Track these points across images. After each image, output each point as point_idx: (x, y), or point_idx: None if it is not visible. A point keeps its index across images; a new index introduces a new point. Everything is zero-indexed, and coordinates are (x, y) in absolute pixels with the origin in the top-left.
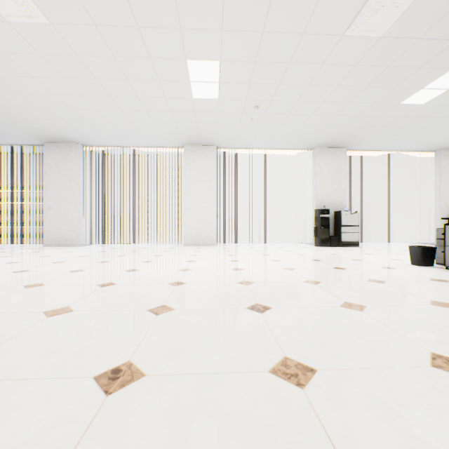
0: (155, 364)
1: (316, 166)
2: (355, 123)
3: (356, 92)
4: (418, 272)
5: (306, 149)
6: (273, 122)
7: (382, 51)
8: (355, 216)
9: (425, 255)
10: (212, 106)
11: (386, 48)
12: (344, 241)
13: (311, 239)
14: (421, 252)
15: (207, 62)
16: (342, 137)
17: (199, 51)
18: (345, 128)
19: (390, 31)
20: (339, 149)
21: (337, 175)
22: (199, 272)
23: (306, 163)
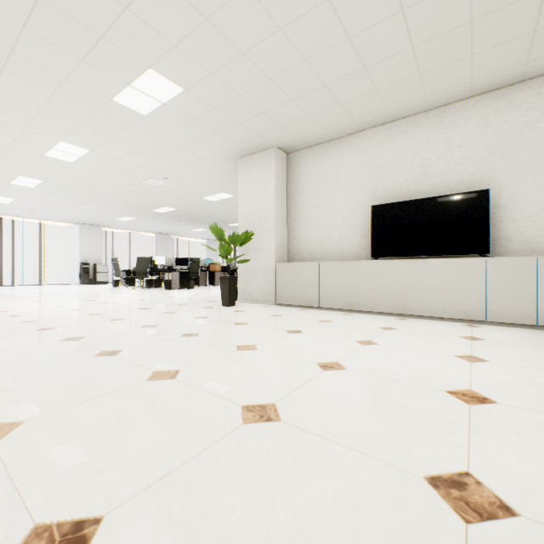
0: (18, 295)
1: (82, 235)
2: (100, 220)
3: (92, 214)
4: (108, 288)
5: (75, 223)
6: (47, 213)
7: (95, 210)
8: (106, 267)
9: (116, 283)
10: (3, 204)
11: (96, 210)
12: (99, 281)
13: (79, 281)
14: (115, 281)
15: (8, 198)
16: (97, 223)
17: (5, 196)
18: (96, 221)
19: (94, 209)
20: (98, 227)
21: (97, 242)
22: (5, 292)
23: (76, 231)
